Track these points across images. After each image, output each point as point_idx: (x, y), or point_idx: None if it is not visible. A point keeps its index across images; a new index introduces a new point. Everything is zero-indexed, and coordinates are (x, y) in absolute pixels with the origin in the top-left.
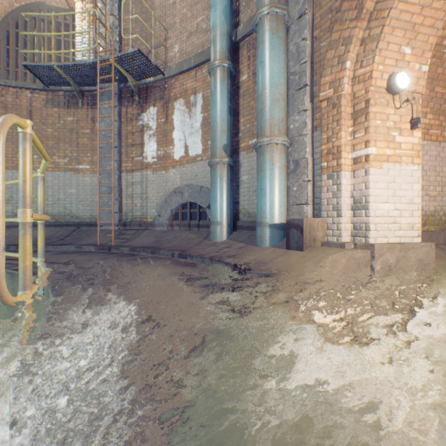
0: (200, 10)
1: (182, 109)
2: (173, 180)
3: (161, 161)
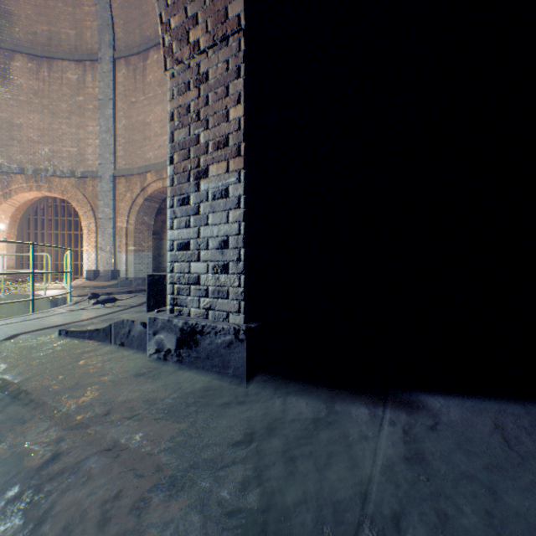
0: None
1: None
2: None
3: None
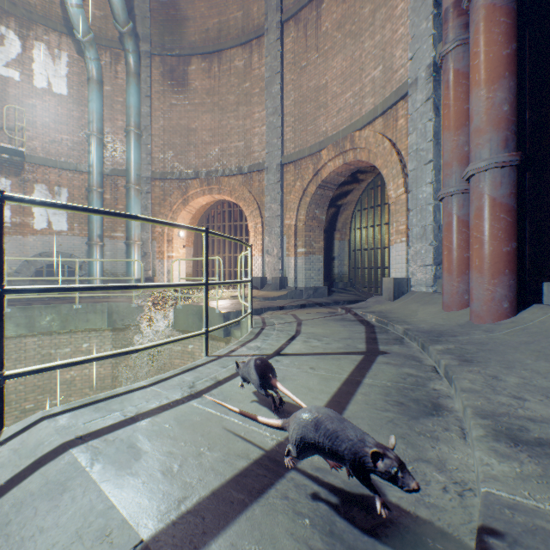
0: (66, 131)
1: (45, 193)
2: (33, 244)
3: (17, 227)
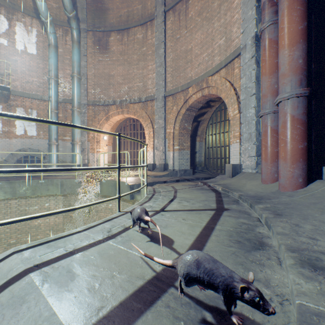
0: (35, 76)
1: (23, 113)
2: (15, 144)
3: (6, 133)
